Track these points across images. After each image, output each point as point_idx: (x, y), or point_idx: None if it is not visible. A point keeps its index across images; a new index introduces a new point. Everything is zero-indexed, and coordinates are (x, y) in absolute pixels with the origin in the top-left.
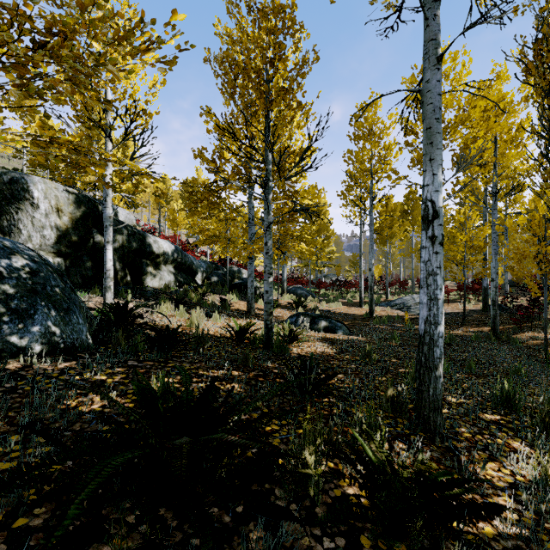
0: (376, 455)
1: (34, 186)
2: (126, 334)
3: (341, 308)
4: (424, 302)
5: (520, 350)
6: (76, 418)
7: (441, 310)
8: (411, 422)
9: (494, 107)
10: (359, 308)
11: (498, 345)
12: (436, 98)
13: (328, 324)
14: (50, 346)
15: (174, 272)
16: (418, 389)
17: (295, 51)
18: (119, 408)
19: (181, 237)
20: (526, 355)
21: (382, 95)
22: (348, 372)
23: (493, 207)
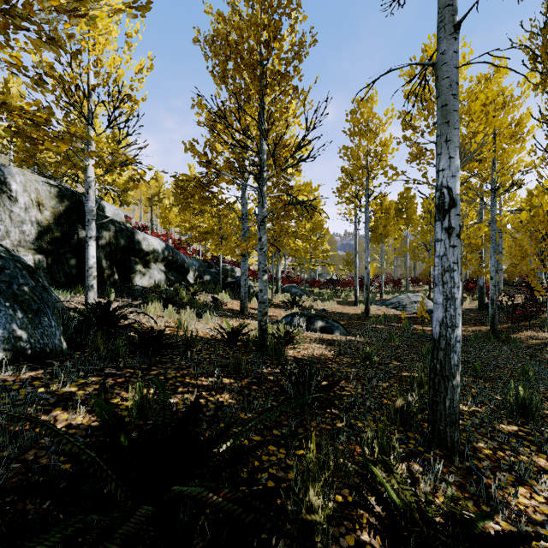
0: (400, 496)
1: (12, 178)
2: (107, 337)
3: (336, 308)
4: (440, 302)
5: (521, 350)
6: (32, 442)
7: (458, 311)
8: (423, 436)
9: (493, 102)
10: (354, 307)
11: (499, 345)
12: (453, 71)
13: (325, 324)
14: (14, 353)
15: (165, 271)
16: (433, 400)
17: (291, 33)
18: (66, 445)
19: (174, 236)
20: (528, 355)
21: (391, 70)
22: (349, 377)
23: (492, 204)
